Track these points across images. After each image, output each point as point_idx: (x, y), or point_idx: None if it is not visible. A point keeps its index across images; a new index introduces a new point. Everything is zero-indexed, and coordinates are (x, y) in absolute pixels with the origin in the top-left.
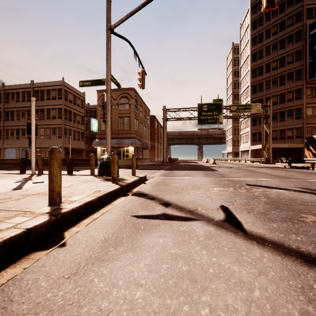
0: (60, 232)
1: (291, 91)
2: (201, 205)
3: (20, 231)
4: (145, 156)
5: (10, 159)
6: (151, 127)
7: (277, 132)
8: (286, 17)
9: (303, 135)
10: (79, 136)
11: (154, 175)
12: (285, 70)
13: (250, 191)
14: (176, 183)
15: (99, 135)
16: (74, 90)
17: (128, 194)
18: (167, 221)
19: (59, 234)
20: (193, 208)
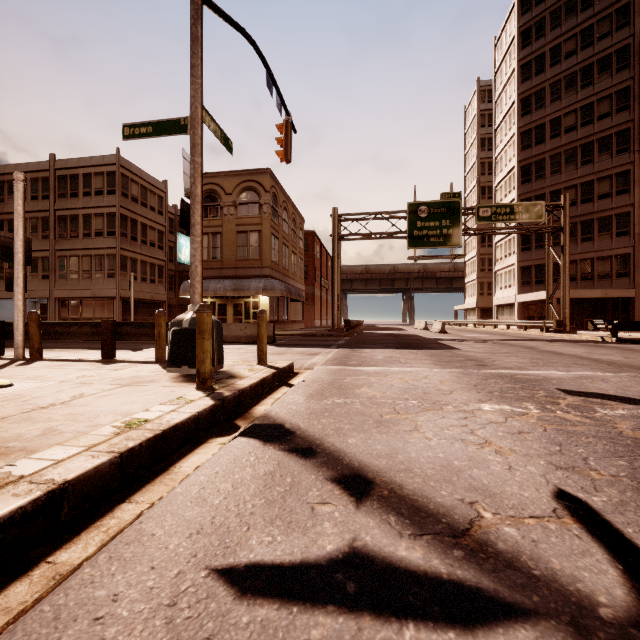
0: None
1: (606, 177)
2: (483, 488)
3: None
4: (294, 316)
5: None
6: (307, 256)
7: (576, 265)
8: (596, 19)
9: (635, 271)
10: (154, 274)
11: (313, 361)
12: (593, 132)
13: (595, 416)
14: (372, 388)
15: None
16: (144, 175)
17: (237, 425)
18: (377, 628)
19: None
20: (461, 511)
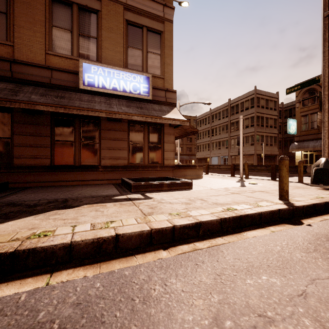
0: (297, 219)
1: None
2: None
3: (275, 209)
4: None
5: (223, 165)
6: None
7: None
8: None
9: None
10: (272, 141)
11: None
12: None
13: None
14: None
15: (299, 137)
16: (266, 93)
17: None
18: None
19: (297, 220)
20: None
